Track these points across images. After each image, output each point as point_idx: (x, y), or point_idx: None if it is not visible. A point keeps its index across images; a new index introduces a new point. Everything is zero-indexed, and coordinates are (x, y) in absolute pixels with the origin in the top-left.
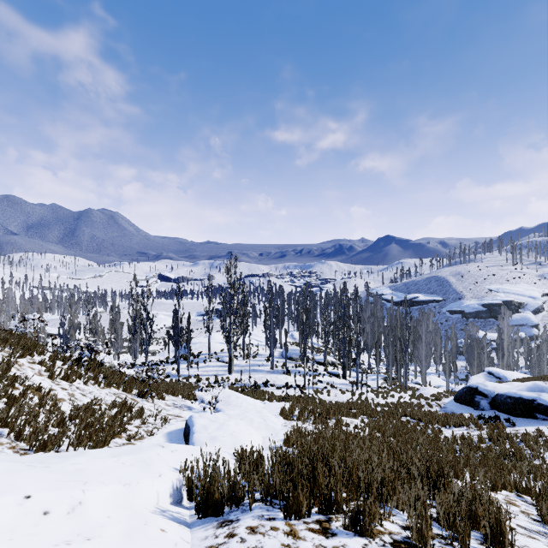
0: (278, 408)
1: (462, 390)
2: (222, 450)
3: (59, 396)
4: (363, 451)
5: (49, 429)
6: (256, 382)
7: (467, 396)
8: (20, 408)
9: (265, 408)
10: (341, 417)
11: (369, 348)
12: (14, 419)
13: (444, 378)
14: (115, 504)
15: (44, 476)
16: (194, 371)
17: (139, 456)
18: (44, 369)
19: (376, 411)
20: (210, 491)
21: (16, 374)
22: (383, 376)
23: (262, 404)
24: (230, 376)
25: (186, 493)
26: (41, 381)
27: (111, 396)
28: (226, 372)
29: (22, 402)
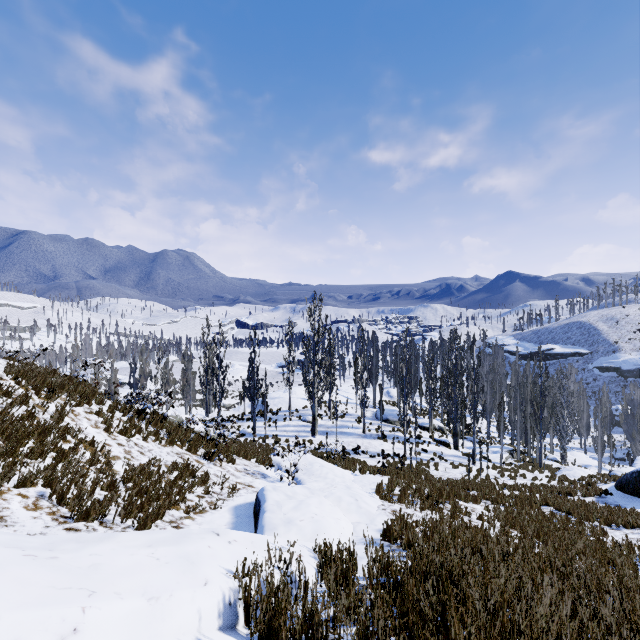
0: (373, 484)
1: (631, 476)
2: (298, 543)
3: (114, 453)
4: (510, 569)
5: (97, 492)
6: (344, 447)
7: (638, 483)
8: (68, 465)
9: (356, 481)
10: (458, 502)
11: (488, 412)
12: (59, 478)
13: (593, 455)
14: (130, 632)
15: (38, 577)
16: (272, 430)
17: (183, 549)
18: (101, 420)
19: (503, 495)
20: (273, 625)
21: (70, 425)
22: (507, 448)
23: (352, 476)
24: (314, 438)
25: (243, 611)
26: (96, 434)
27: (173, 456)
28: (309, 434)
29: (71, 458)
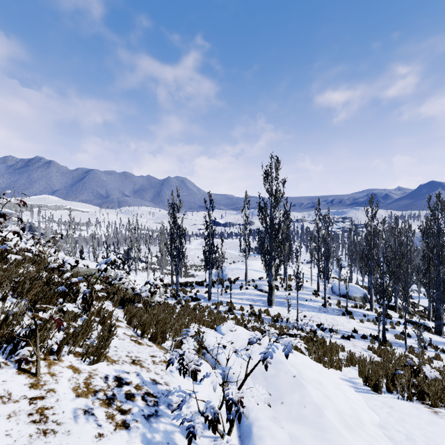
0: None
1: None
2: None
3: None
4: None
5: None
6: (315, 326)
7: None
8: None
9: (401, 441)
10: None
11: None
12: None
13: None
14: None
15: None
16: (228, 297)
17: None
18: None
19: None
20: None
21: None
22: None
23: (366, 405)
24: (270, 309)
25: None
26: None
27: None
28: (265, 303)
29: None
